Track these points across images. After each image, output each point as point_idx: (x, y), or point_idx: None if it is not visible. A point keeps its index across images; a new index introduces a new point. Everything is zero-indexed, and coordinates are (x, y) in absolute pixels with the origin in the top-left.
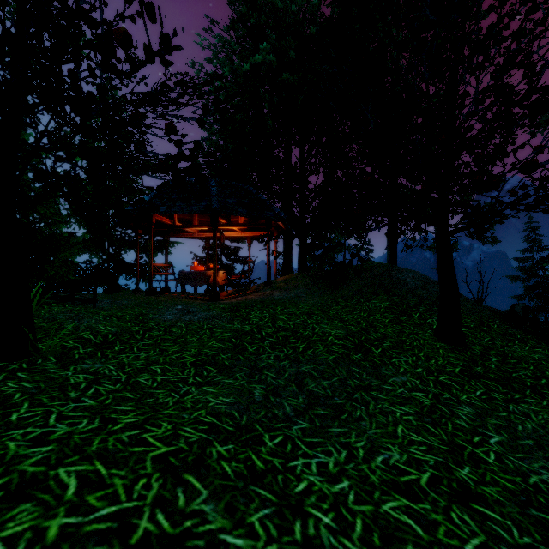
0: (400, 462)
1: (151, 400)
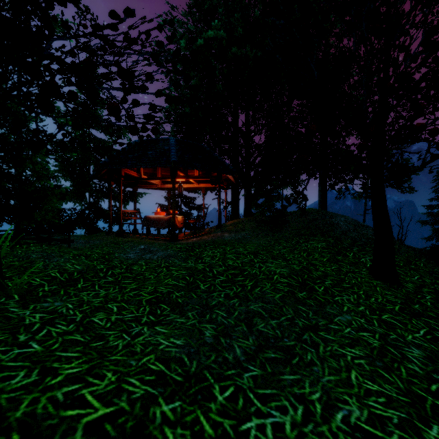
0: (361, 421)
1: (101, 343)
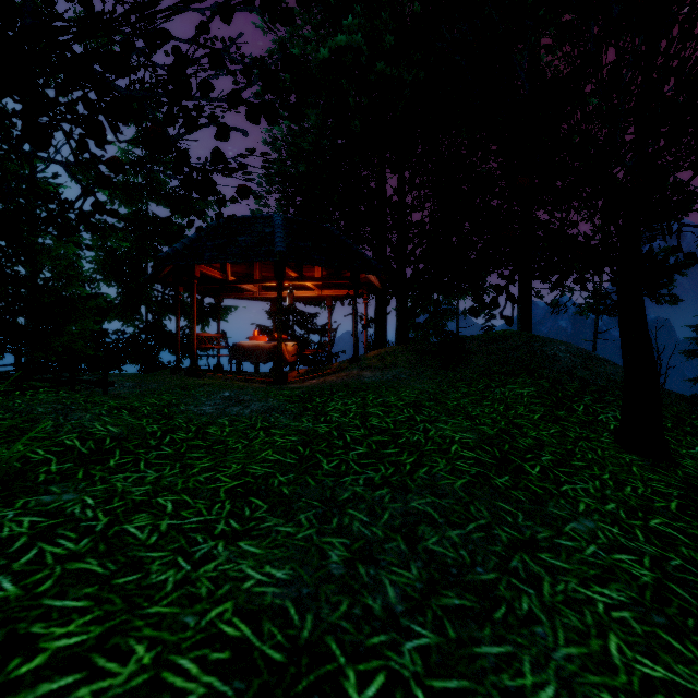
0: None
1: (133, 577)
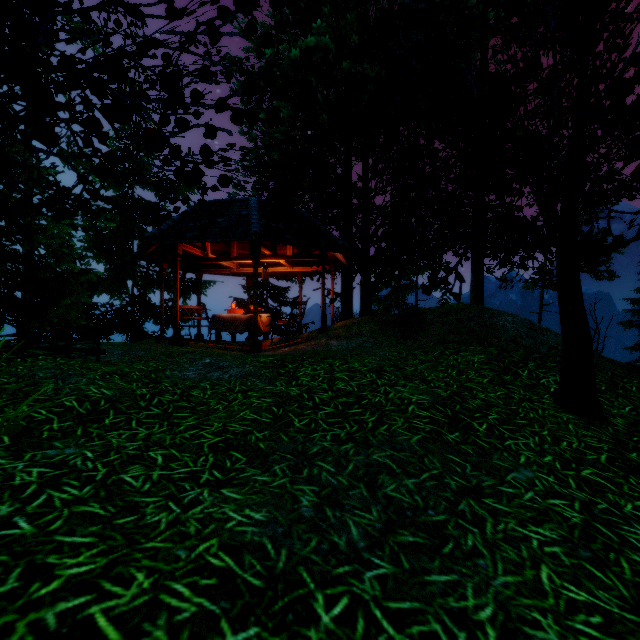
0: None
1: (131, 518)
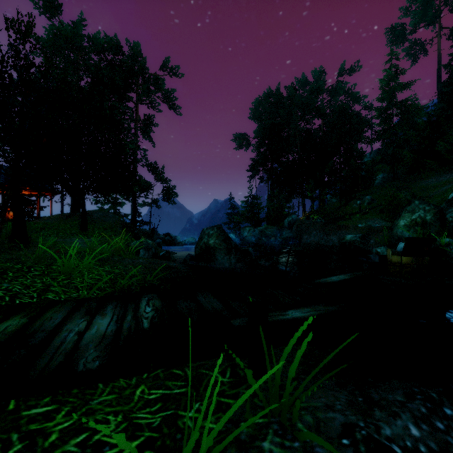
0: None
1: None
